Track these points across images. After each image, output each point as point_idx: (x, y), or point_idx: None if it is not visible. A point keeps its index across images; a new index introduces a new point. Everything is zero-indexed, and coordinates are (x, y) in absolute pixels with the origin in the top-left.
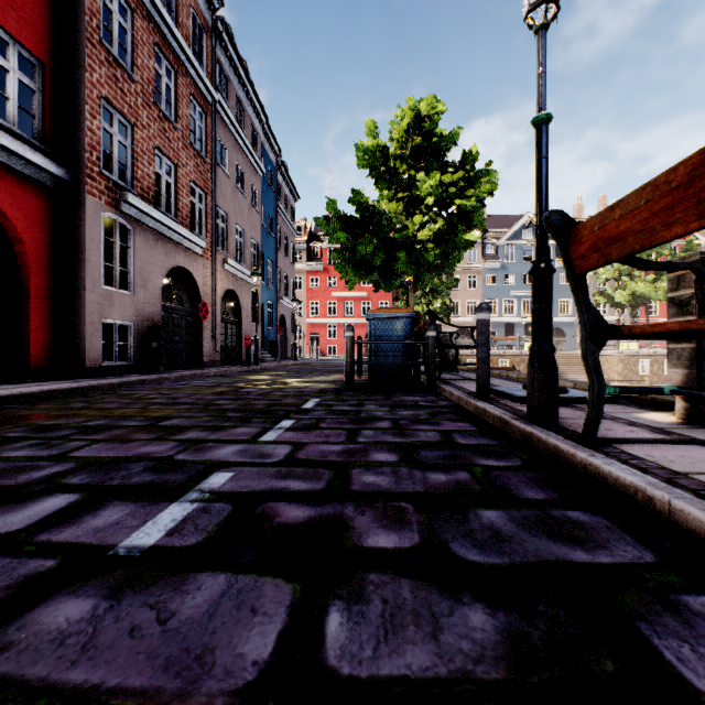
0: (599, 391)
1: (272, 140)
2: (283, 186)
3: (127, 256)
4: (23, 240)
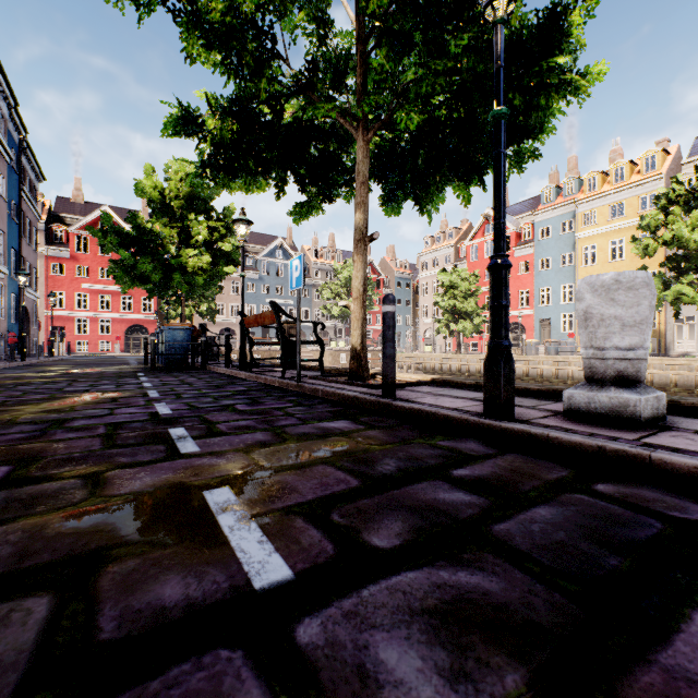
0: (253, 359)
1: (18, 120)
2: (27, 167)
3: None
4: None
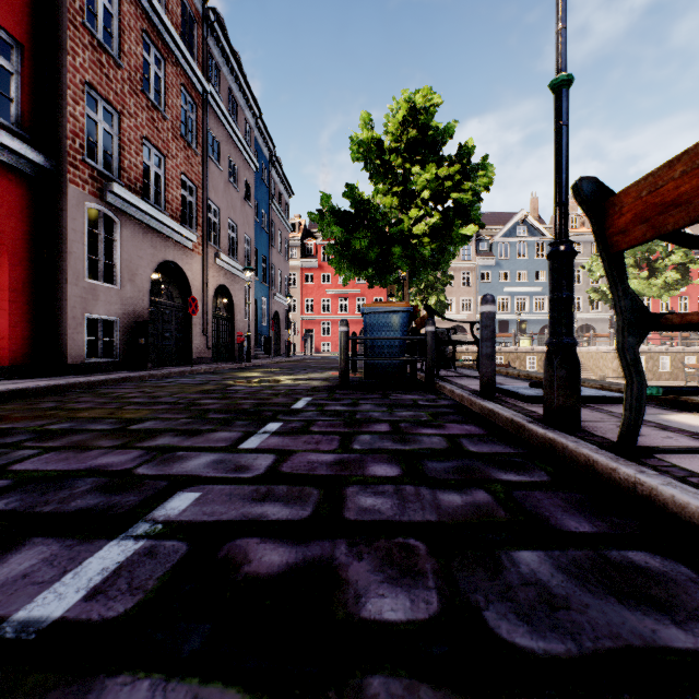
0: (639, 392)
1: (266, 135)
2: (277, 182)
3: (113, 248)
4: None
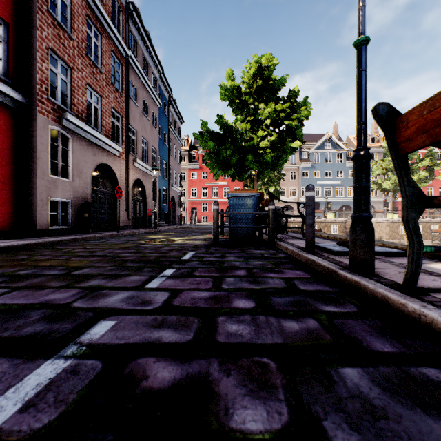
0: (418, 250)
1: (166, 84)
2: (173, 114)
3: (67, 155)
4: None
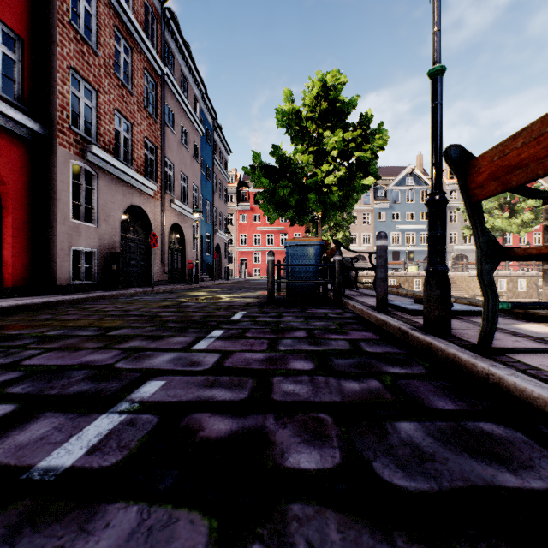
0: (494, 306)
1: (210, 106)
2: (218, 143)
3: (92, 196)
4: (5, 182)
